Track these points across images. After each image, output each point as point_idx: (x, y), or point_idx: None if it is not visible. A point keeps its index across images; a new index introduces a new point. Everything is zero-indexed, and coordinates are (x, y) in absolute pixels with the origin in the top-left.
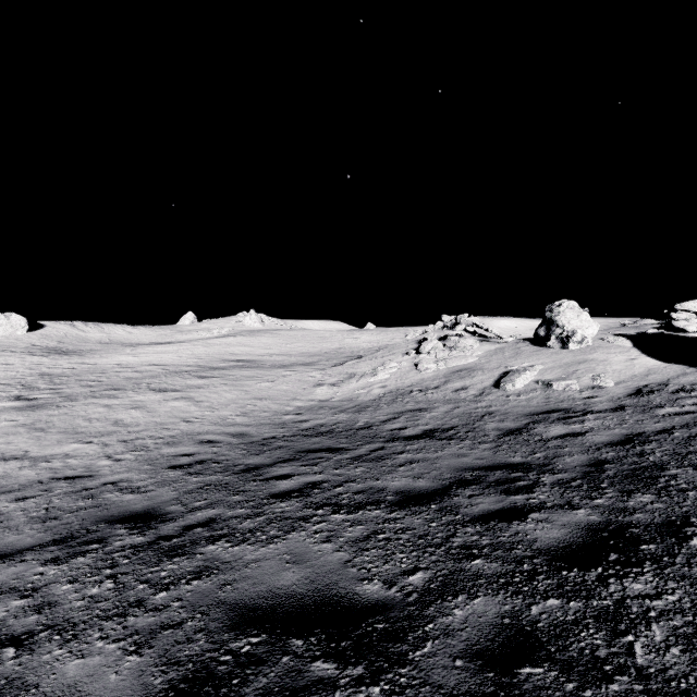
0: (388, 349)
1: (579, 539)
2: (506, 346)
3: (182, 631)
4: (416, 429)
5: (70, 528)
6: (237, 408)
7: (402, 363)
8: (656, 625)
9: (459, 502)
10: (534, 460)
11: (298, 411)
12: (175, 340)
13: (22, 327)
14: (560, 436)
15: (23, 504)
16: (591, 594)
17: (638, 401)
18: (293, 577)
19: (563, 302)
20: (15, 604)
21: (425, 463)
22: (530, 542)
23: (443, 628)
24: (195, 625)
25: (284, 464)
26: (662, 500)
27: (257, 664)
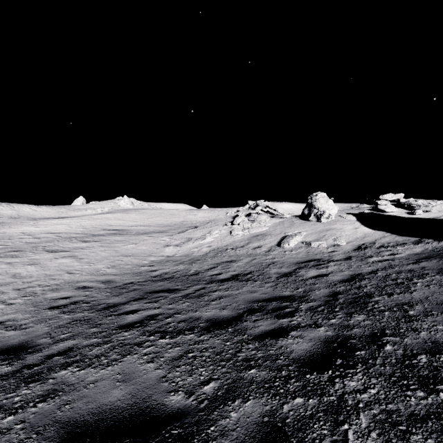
0: (214, 221)
1: (319, 349)
2: (286, 220)
3: None
4: (227, 274)
5: None
6: (109, 263)
7: (222, 231)
8: (362, 414)
9: (247, 325)
10: (297, 293)
11: (152, 263)
12: (69, 215)
13: None
14: (314, 276)
15: None
16: (324, 392)
17: (359, 253)
18: (119, 394)
19: (318, 193)
20: None
21: (229, 298)
22: (289, 354)
23: (221, 430)
24: None
25: (135, 302)
26: (370, 318)
27: None
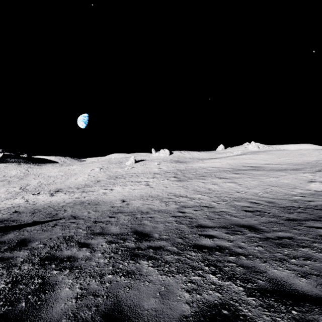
0: None
1: None
2: None
3: (321, 278)
4: None
5: (222, 224)
6: (261, 189)
7: None
8: None
9: None
10: None
11: (302, 195)
12: (217, 157)
13: (168, 153)
14: None
15: (197, 212)
16: None
17: None
18: None
19: None
20: (229, 243)
21: None
22: None
23: None
24: None
25: (314, 221)
26: None
27: None
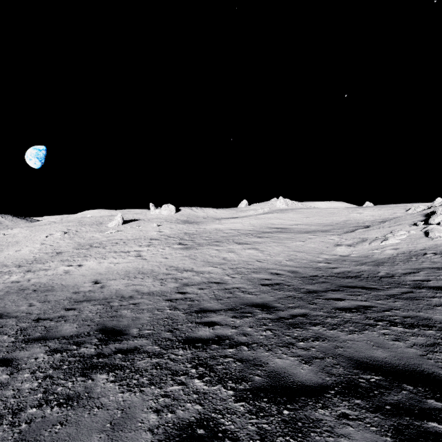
0: (393, 220)
1: None
2: None
3: (325, 361)
4: (440, 282)
5: (231, 305)
6: (286, 256)
7: (411, 231)
8: None
9: None
10: None
11: (327, 261)
12: (238, 216)
13: (173, 210)
14: None
15: (203, 291)
16: None
17: None
18: (383, 354)
19: None
20: (232, 331)
21: None
22: None
23: None
24: (331, 361)
25: (334, 292)
26: None
27: (385, 389)
